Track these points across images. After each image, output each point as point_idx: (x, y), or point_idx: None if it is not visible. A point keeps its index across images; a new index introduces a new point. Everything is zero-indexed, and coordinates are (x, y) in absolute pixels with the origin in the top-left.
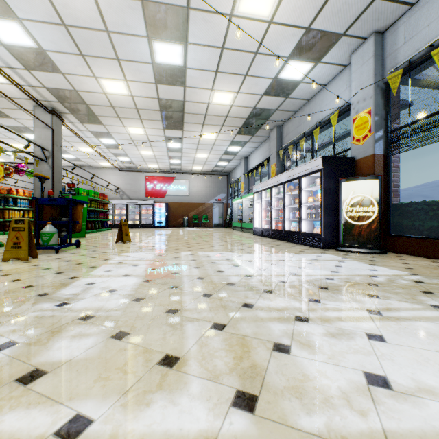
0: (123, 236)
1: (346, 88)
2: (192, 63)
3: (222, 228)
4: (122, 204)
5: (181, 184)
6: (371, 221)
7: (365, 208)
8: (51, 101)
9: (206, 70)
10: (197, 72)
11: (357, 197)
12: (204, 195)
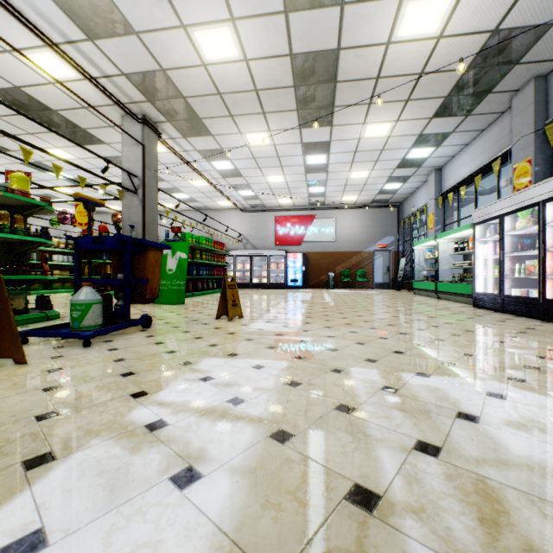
0: (227, 308)
1: None
2: None
3: (391, 291)
4: (245, 255)
5: (324, 225)
6: None
7: None
8: (138, 101)
9: None
10: None
11: None
12: (359, 239)
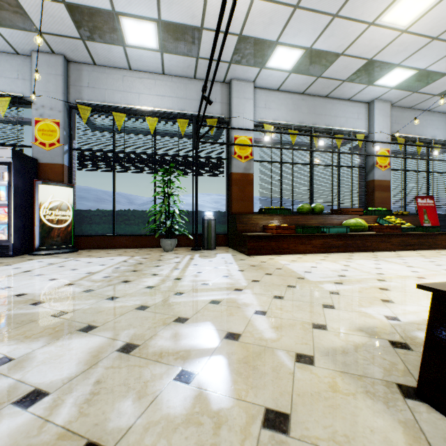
0: None
1: (17, 77)
2: None
3: None
4: None
5: None
6: (68, 224)
7: (64, 212)
8: None
9: None
10: None
11: (57, 201)
12: None
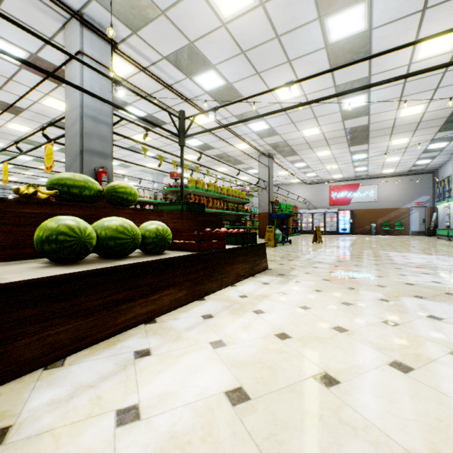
0: (317, 239)
1: None
2: (375, 100)
3: (422, 237)
4: (308, 213)
5: (367, 190)
6: None
7: None
8: (268, 150)
9: (389, 99)
10: (380, 103)
11: None
12: (397, 199)
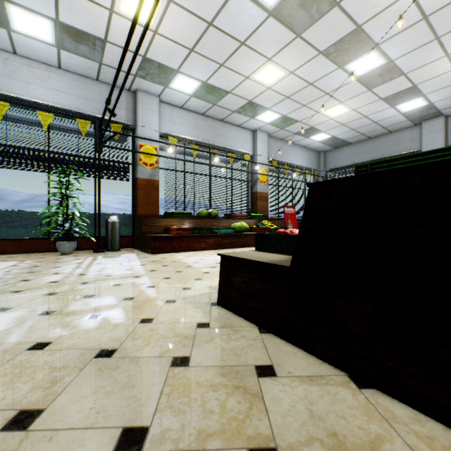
0: None
1: None
2: None
3: None
4: None
5: None
6: None
7: None
8: None
9: None
10: None
11: None
12: None
